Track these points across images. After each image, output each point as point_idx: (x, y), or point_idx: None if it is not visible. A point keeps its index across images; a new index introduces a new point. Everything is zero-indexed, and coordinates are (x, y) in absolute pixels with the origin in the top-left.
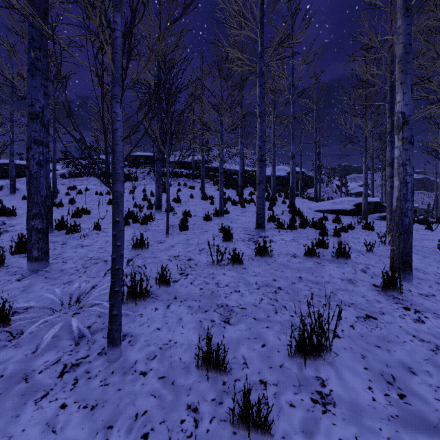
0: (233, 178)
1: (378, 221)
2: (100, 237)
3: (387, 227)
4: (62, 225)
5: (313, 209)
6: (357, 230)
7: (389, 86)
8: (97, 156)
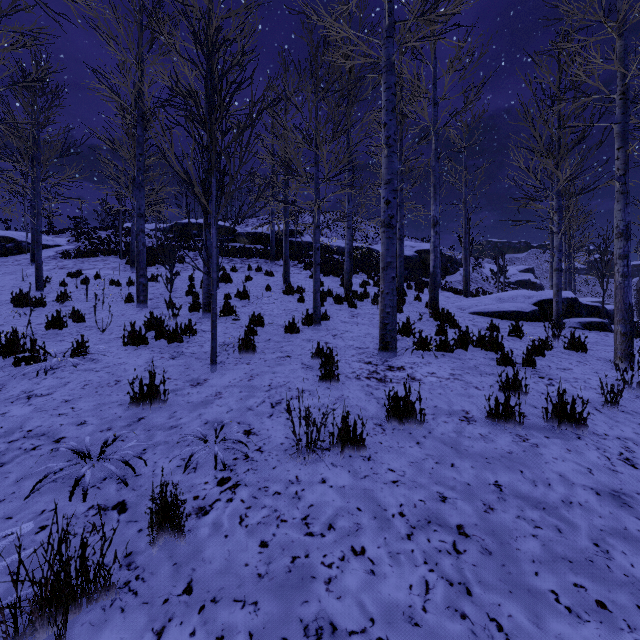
0: (334, 259)
1: (580, 332)
2: (78, 373)
3: (616, 347)
4: (13, 346)
5: (466, 309)
6: (558, 351)
7: (620, 92)
8: (119, 223)
